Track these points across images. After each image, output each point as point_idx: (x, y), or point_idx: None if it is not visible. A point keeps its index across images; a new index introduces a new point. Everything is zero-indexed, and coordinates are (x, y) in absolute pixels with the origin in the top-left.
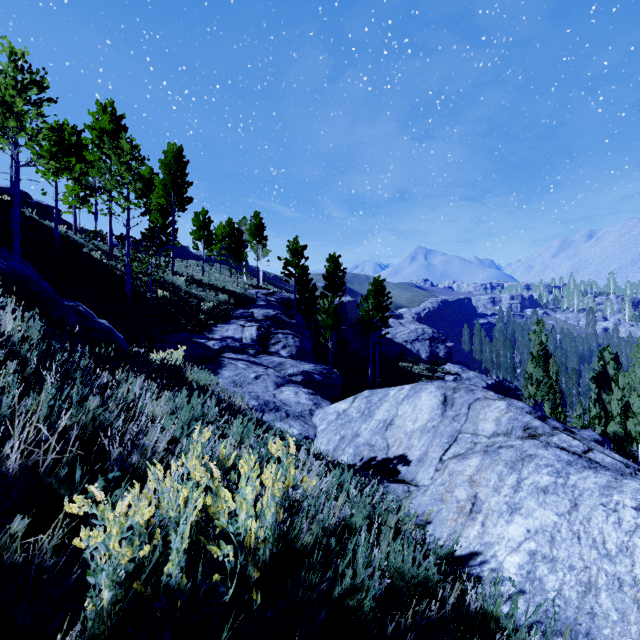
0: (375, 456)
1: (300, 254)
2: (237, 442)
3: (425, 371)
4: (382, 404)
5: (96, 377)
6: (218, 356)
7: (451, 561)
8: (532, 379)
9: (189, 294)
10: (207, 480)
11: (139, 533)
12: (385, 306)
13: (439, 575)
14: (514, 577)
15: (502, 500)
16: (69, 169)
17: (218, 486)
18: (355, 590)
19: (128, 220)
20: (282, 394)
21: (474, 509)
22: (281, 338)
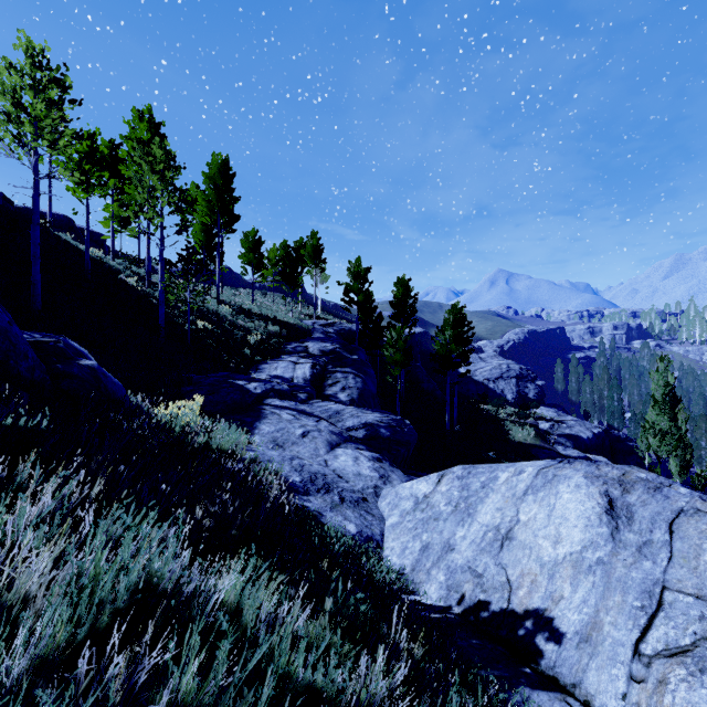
0: (486, 600)
1: (363, 278)
2: None
3: (513, 416)
4: (488, 495)
5: None
6: (259, 403)
7: None
8: (654, 429)
9: (234, 325)
10: None
11: None
12: (466, 338)
13: None
14: None
15: None
16: (101, 185)
17: None
18: None
19: (162, 239)
20: (336, 460)
21: None
22: (340, 378)
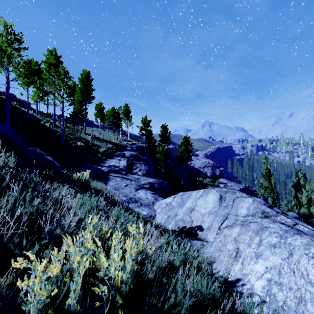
0: (185, 226)
1: (148, 124)
2: (114, 221)
3: (209, 182)
4: (189, 199)
5: (43, 186)
6: (107, 175)
7: (226, 283)
8: (262, 186)
9: (93, 144)
10: (93, 247)
11: (55, 277)
12: (190, 150)
13: (220, 291)
14: (260, 293)
15: (252, 250)
16: (34, 82)
17: (100, 250)
18: (176, 305)
19: (63, 107)
20: (138, 194)
21: (237, 255)
22: (138, 166)
